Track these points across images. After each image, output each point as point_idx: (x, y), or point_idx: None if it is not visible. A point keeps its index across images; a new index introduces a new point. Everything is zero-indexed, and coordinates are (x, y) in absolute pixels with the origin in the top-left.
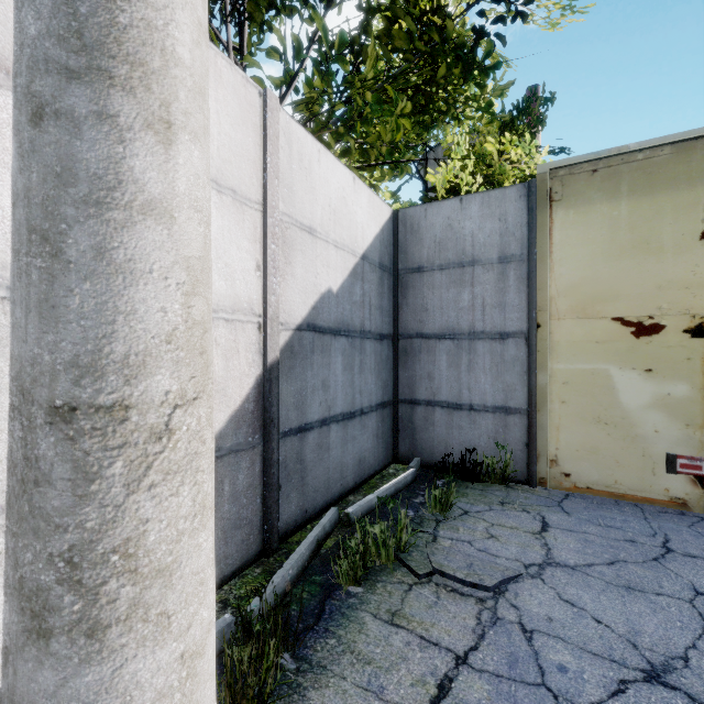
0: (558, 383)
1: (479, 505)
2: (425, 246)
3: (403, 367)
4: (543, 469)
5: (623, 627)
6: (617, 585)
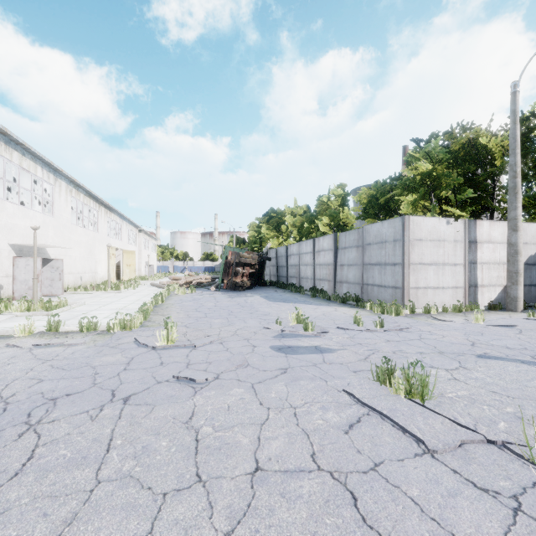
0: None
1: None
2: None
3: None
4: None
5: None
6: None
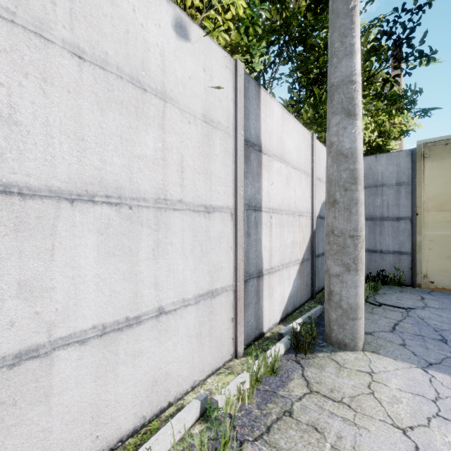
0: (427, 240)
1: (389, 291)
2: None
3: None
4: (419, 279)
5: None
6: None
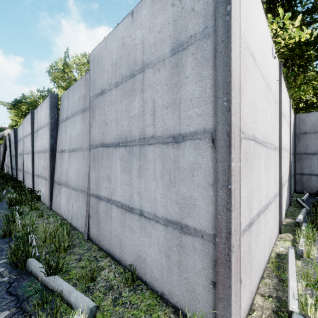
0: None
1: None
2: (307, 126)
3: (298, 163)
4: None
5: None
6: None
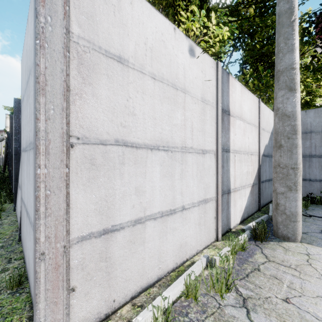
0: None
1: (317, 208)
2: None
3: None
4: None
5: None
6: None
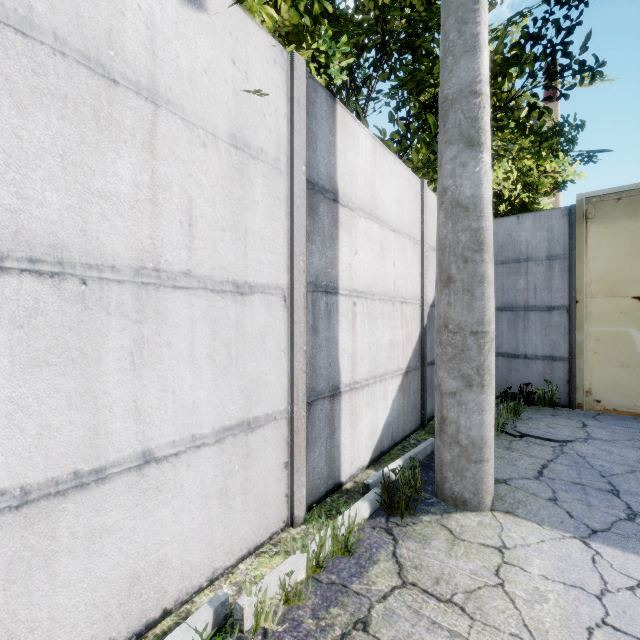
0: (591, 340)
1: (537, 415)
2: None
3: None
4: (580, 397)
5: (635, 458)
6: (633, 447)
